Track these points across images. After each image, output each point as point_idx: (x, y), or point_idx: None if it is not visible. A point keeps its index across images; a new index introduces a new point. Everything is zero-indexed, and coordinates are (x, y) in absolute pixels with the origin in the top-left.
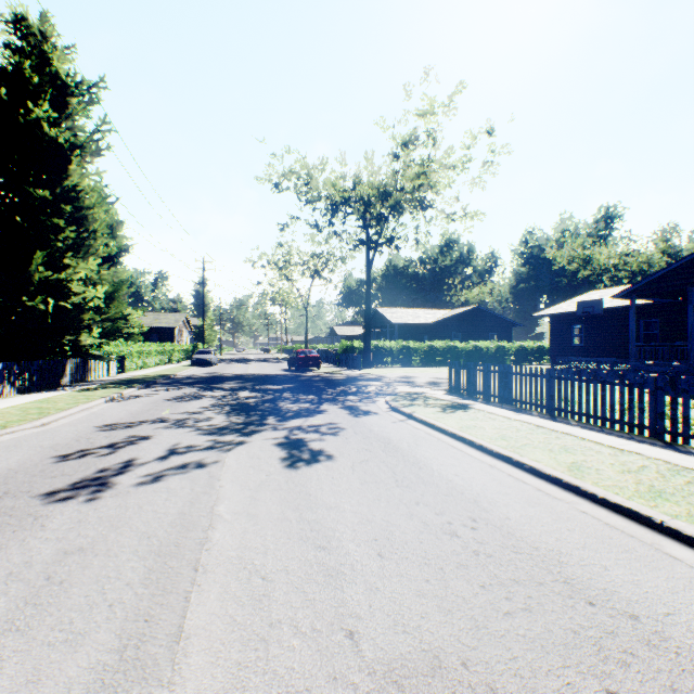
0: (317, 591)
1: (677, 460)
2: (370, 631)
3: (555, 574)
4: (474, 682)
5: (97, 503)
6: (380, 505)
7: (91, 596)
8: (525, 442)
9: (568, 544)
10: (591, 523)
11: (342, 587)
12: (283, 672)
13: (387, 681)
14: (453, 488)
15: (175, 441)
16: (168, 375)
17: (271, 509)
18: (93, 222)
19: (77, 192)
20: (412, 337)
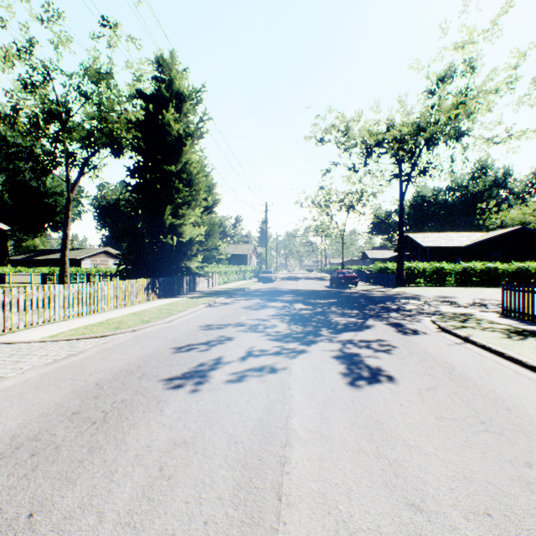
0: None
1: None
2: None
3: None
4: None
5: (197, 395)
6: (473, 457)
7: (190, 504)
8: None
9: None
10: None
11: None
12: None
13: None
14: None
15: (251, 344)
16: (243, 288)
17: (343, 433)
18: (198, 184)
19: (189, 165)
20: (443, 259)
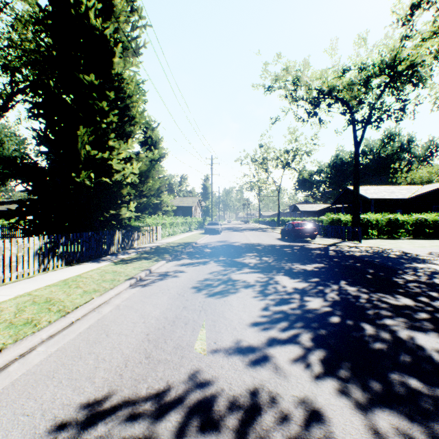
0: None
1: None
2: None
3: None
4: None
5: None
6: None
7: None
8: None
9: None
10: None
11: None
12: None
13: None
14: None
15: None
16: (190, 243)
17: None
18: (133, 111)
19: (119, 81)
20: (380, 211)
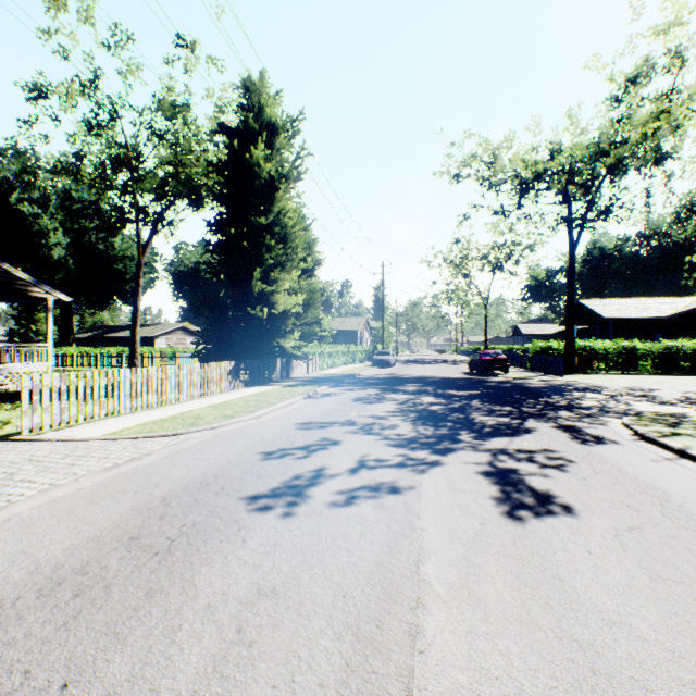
0: None
1: None
2: None
3: None
4: None
5: (291, 521)
6: None
7: (278, 691)
8: None
9: None
10: None
11: None
12: None
13: None
14: None
15: (363, 451)
16: (352, 375)
17: (502, 593)
18: (295, 240)
19: (283, 215)
20: (634, 336)
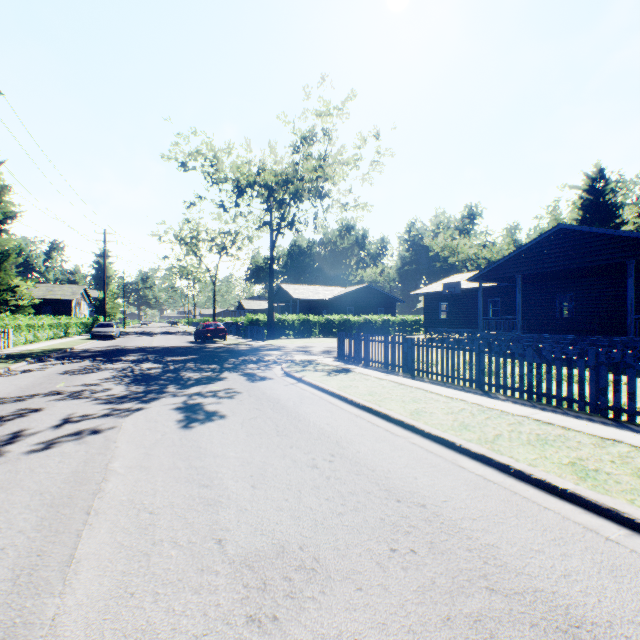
0: (196, 516)
1: (486, 403)
2: (235, 537)
3: (381, 485)
4: (305, 557)
5: None
6: (260, 451)
7: None
8: (386, 396)
9: (396, 466)
10: (416, 450)
11: (218, 511)
12: (161, 572)
13: (242, 566)
14: (323, 434)
15: (70, 411)
16: (64, 349)
17: (164, 461)
18: None
19: None
20: (313, 311)
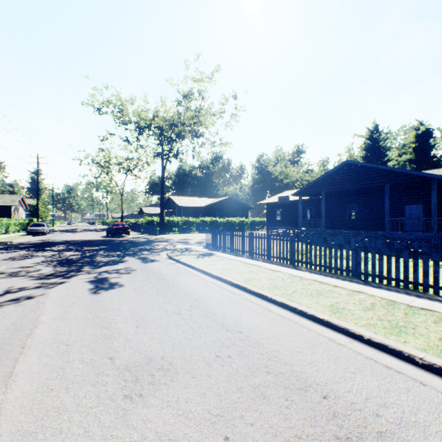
0: (97, 345)
1: (293, 273)
2: (122, 355)
3: (218, 322)
4: (164, 363)
5: None
6: (144, 306)
7: None
8: (232, 270)
9: (230, 311)
10: (244, 302)
11: (112, 342)
12: (72, 377)
13: (124, 370)
14: (187, 294)
15: (10, 285)
16: (5, 242)
17: (78, 314)
18: None
19: None
20: (193, 215)
